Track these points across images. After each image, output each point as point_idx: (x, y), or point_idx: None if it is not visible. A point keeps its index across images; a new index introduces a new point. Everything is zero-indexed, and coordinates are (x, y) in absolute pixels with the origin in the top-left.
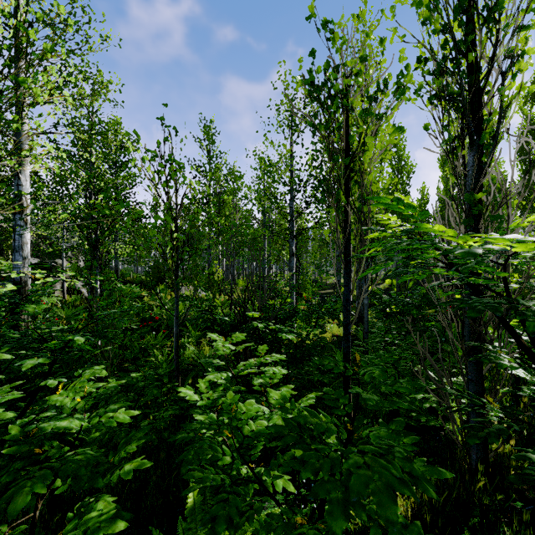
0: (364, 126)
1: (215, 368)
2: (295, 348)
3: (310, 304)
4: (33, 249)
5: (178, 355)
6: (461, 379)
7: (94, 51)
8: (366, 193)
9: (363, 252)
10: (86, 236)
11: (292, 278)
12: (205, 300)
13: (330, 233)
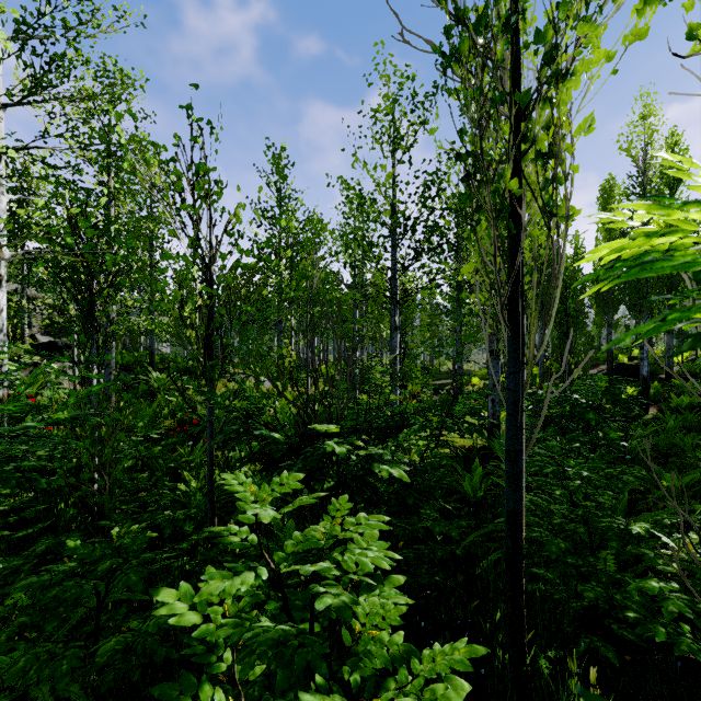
0: (572, 2)
1: (277, 499)
2: (404, 486)
3: (419, 400)
4: (45, 325)
5: (213, 485)
6: (695, 539)
7: (104, 31)
8: (563, 173)
9: (552, 301)
10: (75, 297)
11: (394, 363)
12: (272, 394)
13: (451, 297)
